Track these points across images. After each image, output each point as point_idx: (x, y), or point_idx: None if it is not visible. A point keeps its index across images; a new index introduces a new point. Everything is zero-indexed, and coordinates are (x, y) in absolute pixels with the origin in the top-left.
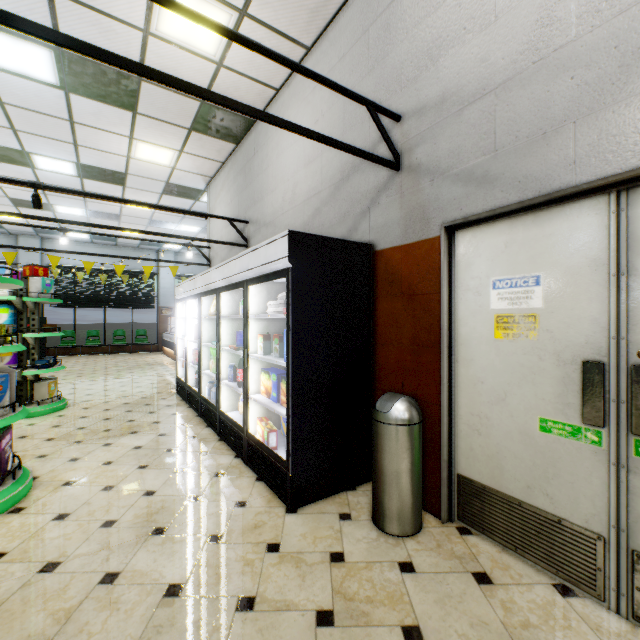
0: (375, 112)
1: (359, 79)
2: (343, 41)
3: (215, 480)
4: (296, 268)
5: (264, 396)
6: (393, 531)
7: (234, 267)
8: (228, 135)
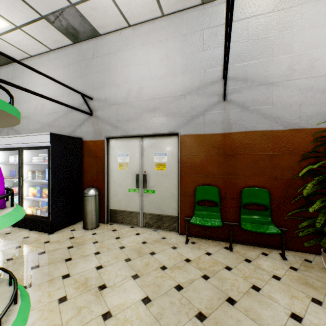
0: (84, 96)
1: (77, 77)
2: (70, 58)
3: (7, 235)
4: (53, 146)
5: (32, 197)
6: (90, 228)
7: (12, 140)
8: None
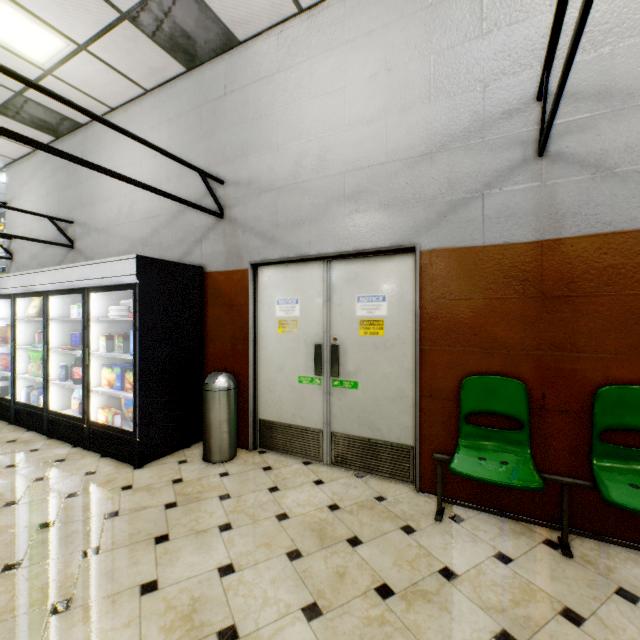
0: (205, 177)
1: (193, 140)
2: (180, 103)
3: (57, 465)
4: (143, 284)
5: (106, 388)
6: (217, 460)
7: (71, 274)
8: (47, 128)
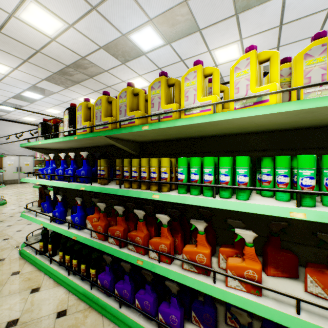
0: None
1: None
2: None
3: None
4: None
5: None
6: None
7: None
8: None
